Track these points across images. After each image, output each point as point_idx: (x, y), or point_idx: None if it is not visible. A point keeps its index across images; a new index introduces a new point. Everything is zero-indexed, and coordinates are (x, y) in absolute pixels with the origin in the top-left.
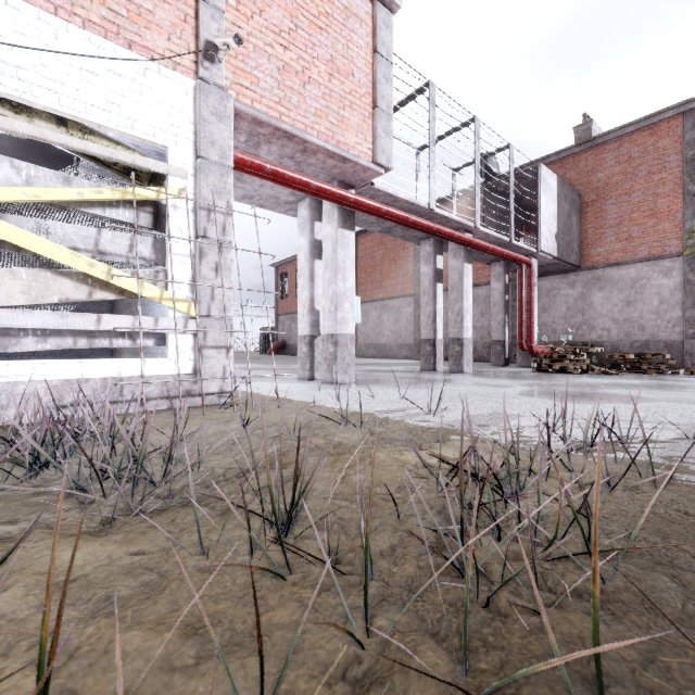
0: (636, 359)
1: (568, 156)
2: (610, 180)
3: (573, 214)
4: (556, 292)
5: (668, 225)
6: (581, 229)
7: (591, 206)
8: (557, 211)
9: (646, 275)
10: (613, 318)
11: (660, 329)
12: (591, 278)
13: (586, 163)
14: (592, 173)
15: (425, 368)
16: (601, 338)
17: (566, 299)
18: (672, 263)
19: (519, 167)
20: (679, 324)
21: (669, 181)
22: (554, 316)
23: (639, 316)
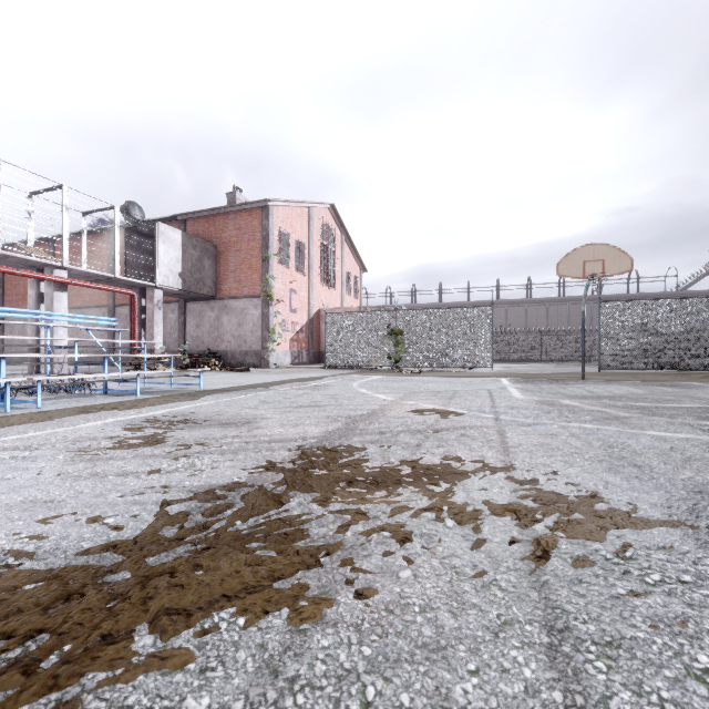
0: (242, 363)
1: (211, 215)
2: (232, 240)
3: (206, 259)
4: (204, 314)
5: (257, 276)
6: (217, 270)
7: (222, 255)
8: (183, 256)
9: (248, 307)
10: (233, 335)
11: (254, 343)
12: (222, 306)
13: (220, 223)
14: (223, 231)
15: (31, 371)
16: (227, 348)
17: (210, 319)
18: (258, 301)
19: (178, 215)
20: (261, 340)
21: (257, 248)
22: (203, 331)
23: (244, 334)
